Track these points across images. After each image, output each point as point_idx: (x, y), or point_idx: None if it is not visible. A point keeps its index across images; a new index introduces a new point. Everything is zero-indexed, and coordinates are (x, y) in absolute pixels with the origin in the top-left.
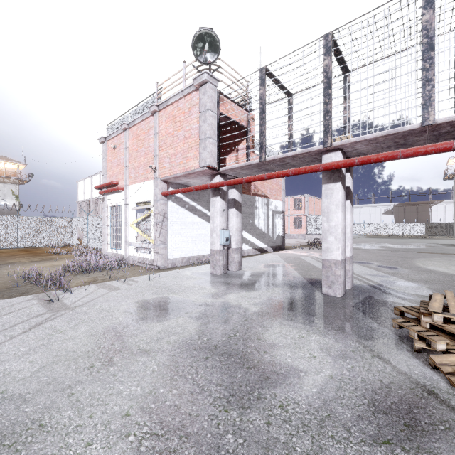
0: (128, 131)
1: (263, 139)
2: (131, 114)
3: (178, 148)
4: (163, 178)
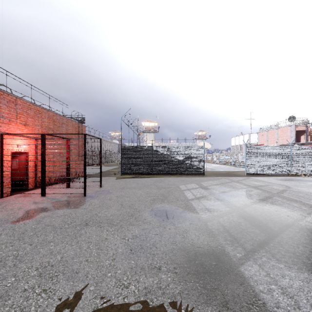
0: (267, 132)
1: (306, 138)
2: (268, 127)
3: (284, 138)
4: (279, 144)
